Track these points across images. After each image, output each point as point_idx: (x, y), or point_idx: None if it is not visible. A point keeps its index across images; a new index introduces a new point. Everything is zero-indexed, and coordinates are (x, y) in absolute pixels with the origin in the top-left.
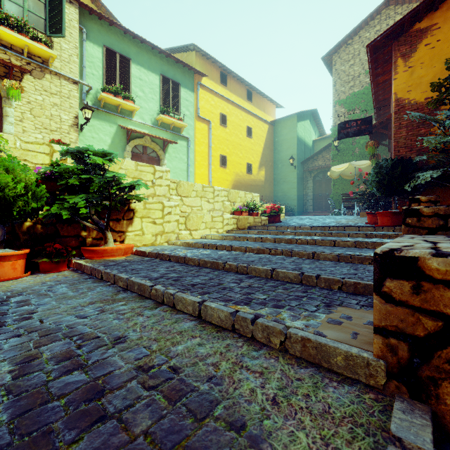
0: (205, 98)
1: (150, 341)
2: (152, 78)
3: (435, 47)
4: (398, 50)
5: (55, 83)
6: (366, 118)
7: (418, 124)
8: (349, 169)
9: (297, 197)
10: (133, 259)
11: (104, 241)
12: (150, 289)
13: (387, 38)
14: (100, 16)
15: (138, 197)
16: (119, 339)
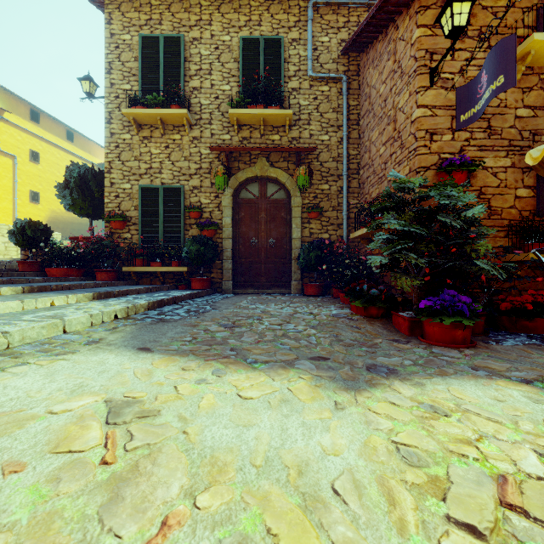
0: (9, 132)
1: None
2: None
3: None
4: None
5: None
6: None
7: None
8: None
9: None
10: None
11: None
12: None
13: None
14: None
15: None
16: None
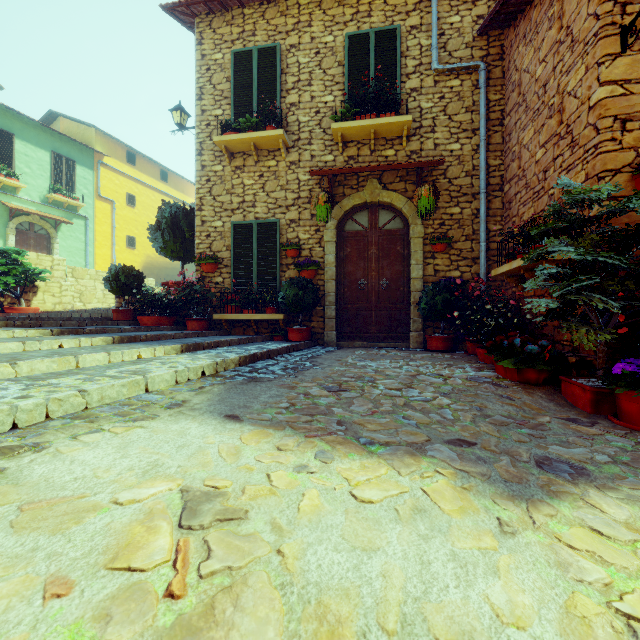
0: (108, 177)
1: None
2: (42, 154)
3: None
4: None
5: None
6: None
7: None
8: None
9: None
10: None
11: (19, 304)
12: (61, 314)
13: None
14: None
15: (43, 279)
16: None
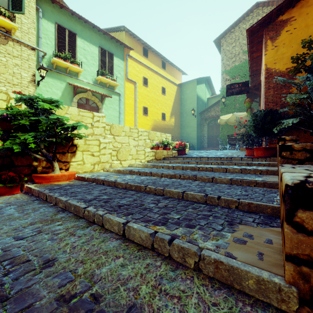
0: (132, 65)
1: (77, 263)
2: (93, 49)
3: (293, 33)
4: (267, 34)
5: (17, 48)
6: (245, 82)
7: (281, 86)
8: (232, 118)
9: (196, 137)
10: (74, 183)
11: (51, 169)
12: (84, 210)
13: (260, 25)
14: (52, 0)
15: (79, 136)
16: (48, 262)
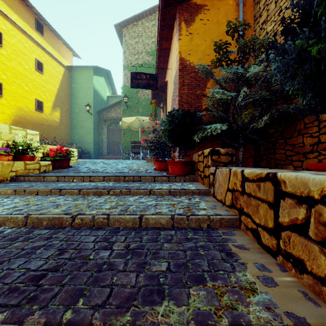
0: None
1: None
2: None
3: (206, 24)
4: (182, 14)
5: None
6: (154, 74)
7: (196, 85)
8: (135, 123)
9: (93, 142)
10: None
11: None
12: None
13: None
14: None
15: None
16: None
